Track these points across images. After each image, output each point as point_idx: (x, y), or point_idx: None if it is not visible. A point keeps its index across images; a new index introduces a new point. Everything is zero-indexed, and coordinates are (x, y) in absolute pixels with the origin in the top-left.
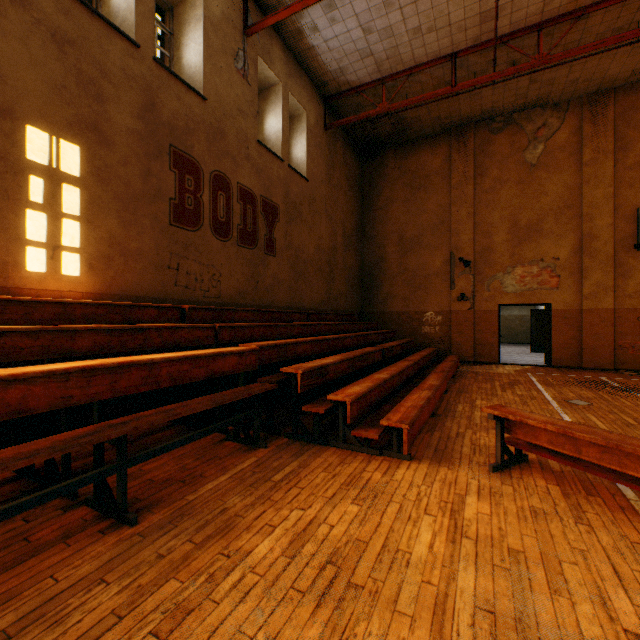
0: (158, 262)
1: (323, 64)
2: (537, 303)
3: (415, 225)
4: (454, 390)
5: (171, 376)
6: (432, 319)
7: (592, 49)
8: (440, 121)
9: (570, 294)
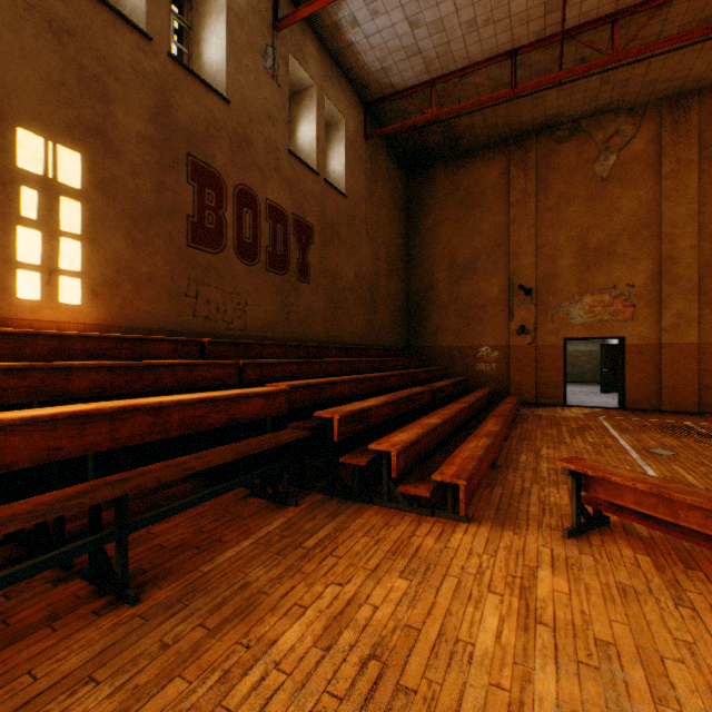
0: (173, 289)
1: (364, 64)
2: (609, 336)
3: (468, 248)
4: (515, 437)
5: (184, 422)
6: (488, 355)
7: (675, 42)
8: (497, 129)
9: (647, 326)
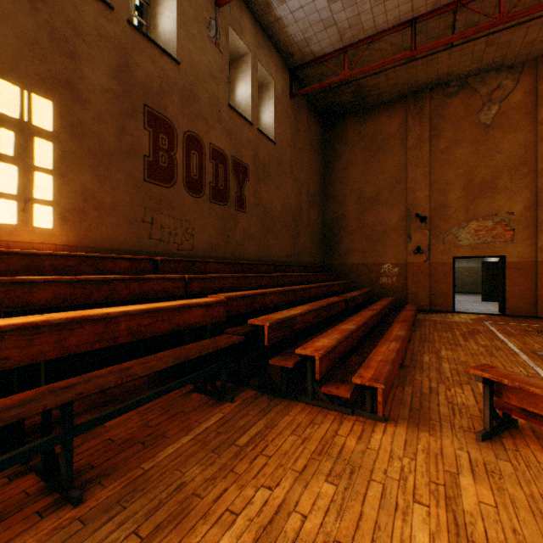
0: (132, 216)
1: (289, 35)
2: (491, 255)
3: (373, 185)
4: (416, 339)
5: (130, 331)
6: (389, 270)
7: None
8: (397, 88)
9: (525, 247)
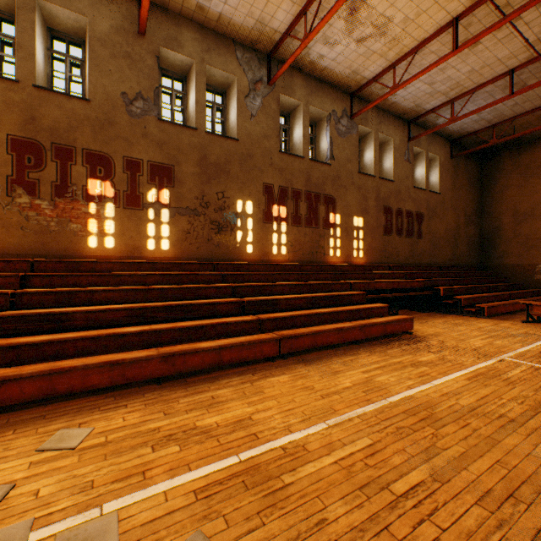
0: (379, 249)
1: (449, 130)
2: None
3: (527, 202)
4: None
5: (402, 285)
6: None
7: None
8: None
9: None
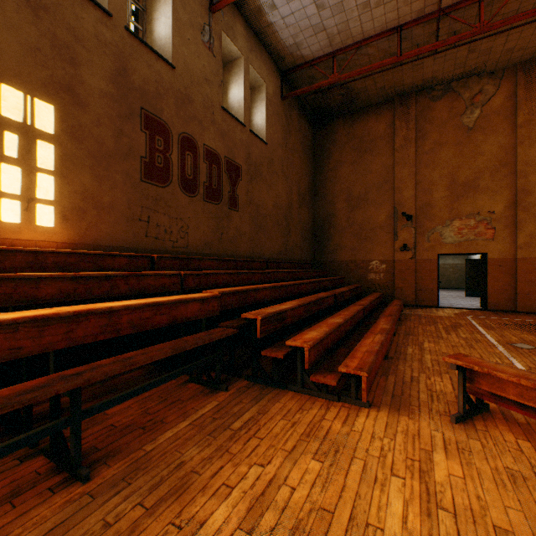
0: (130, 215)
1: (280, 40)
2: (474, 253)
3: (362, 184)
4: (401, 332)
5: (132, 323)
6: (377, 267)
7: (532, 15)
8: (385, 91)
9: (505, 244)
